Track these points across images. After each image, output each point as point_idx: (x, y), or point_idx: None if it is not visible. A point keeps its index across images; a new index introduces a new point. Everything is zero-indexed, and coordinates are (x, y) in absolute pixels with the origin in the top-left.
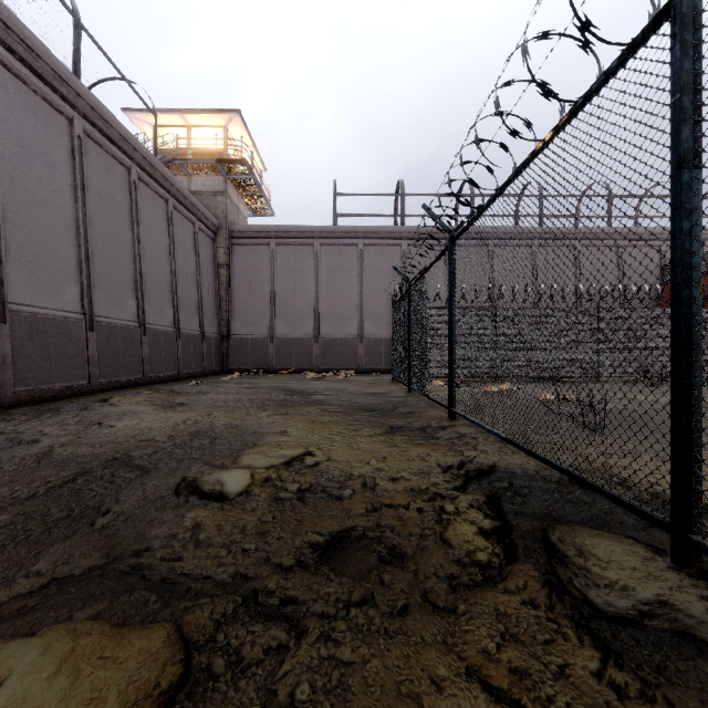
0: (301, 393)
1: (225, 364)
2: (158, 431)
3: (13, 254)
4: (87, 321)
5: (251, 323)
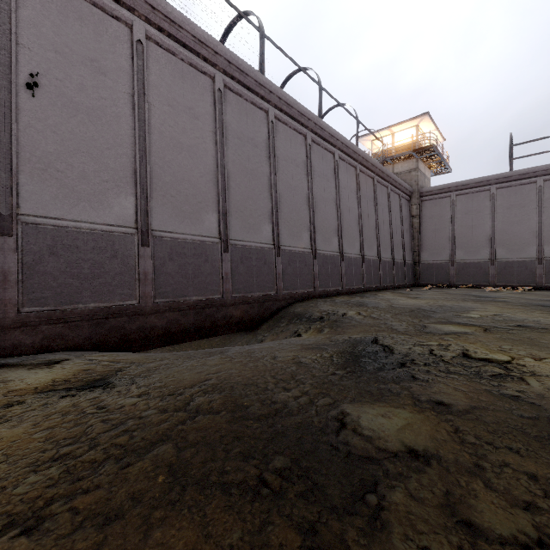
0: (486, 297)
1: (416, 280)
2: (422, 304)
3: (343, 233)
4: (362, 258)
5: (436, 253)
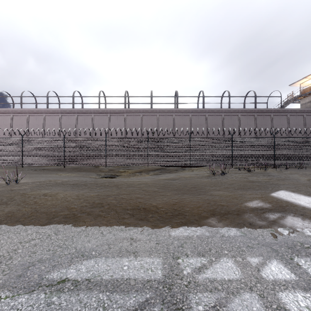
0: None
1: None
2: None
3: None
4: None
5: None
